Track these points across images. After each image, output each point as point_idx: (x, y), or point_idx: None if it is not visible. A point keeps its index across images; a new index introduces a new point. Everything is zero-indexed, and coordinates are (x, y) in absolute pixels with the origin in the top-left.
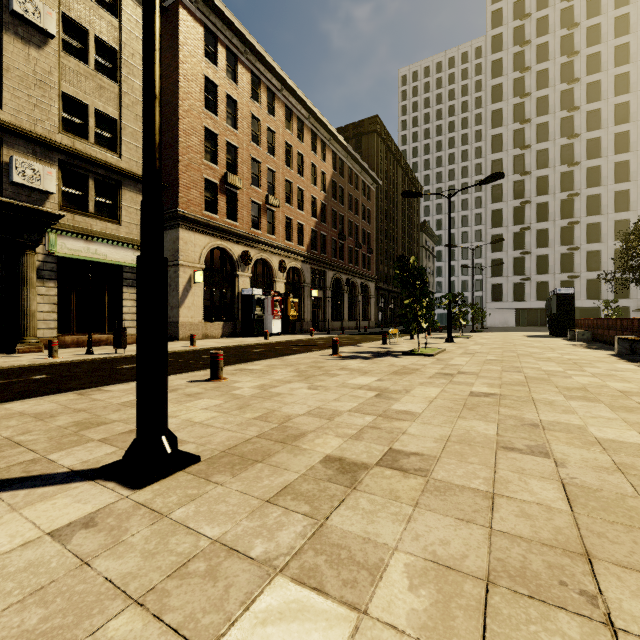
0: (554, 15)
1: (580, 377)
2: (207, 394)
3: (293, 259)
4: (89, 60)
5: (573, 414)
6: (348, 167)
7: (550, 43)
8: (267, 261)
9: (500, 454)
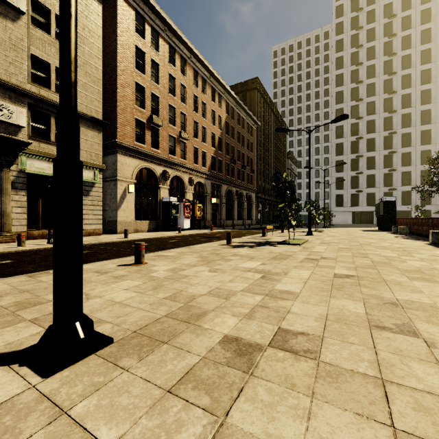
0: (379, 9)
1: (413, 261)
2: (130, 276)
3: (199, 176)
4: (51, 31)
5: (421, 293)
6: (237, 113)
7: (376, 28)
8: (180, 178)
9: (375, 333)
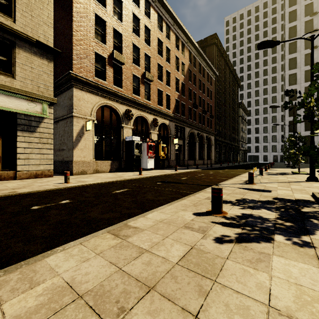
0: None
1: None
2: None
3: (163, 118)
4: None
5: None
6: (198, 62)
7: None
8: (145, 118)
9: None
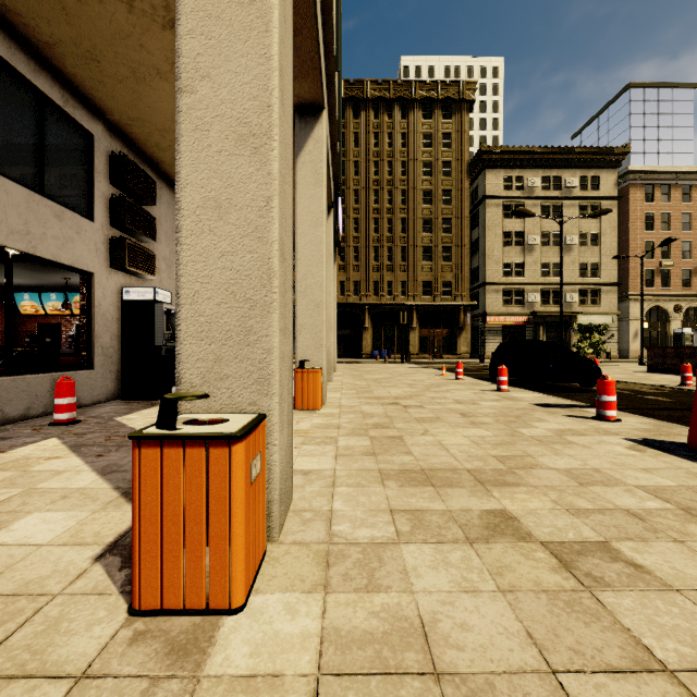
0: None
1: None
2: None
3: None
4: (588, 244)
5: None
6: None
7: None
8: None
9: None
